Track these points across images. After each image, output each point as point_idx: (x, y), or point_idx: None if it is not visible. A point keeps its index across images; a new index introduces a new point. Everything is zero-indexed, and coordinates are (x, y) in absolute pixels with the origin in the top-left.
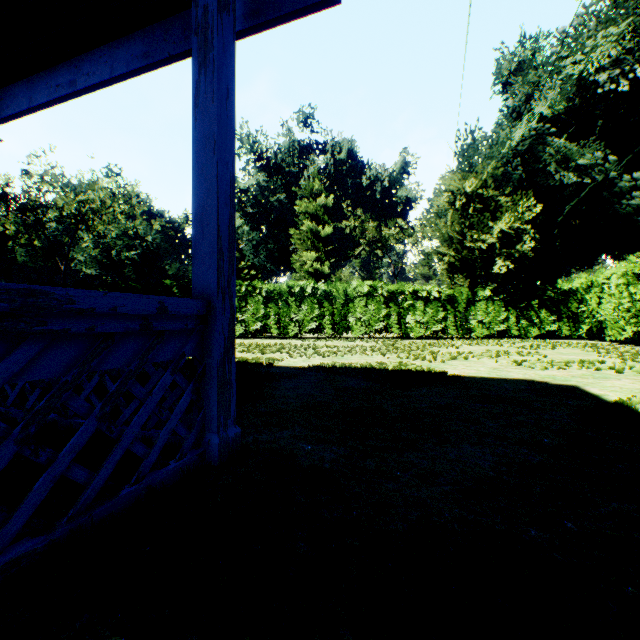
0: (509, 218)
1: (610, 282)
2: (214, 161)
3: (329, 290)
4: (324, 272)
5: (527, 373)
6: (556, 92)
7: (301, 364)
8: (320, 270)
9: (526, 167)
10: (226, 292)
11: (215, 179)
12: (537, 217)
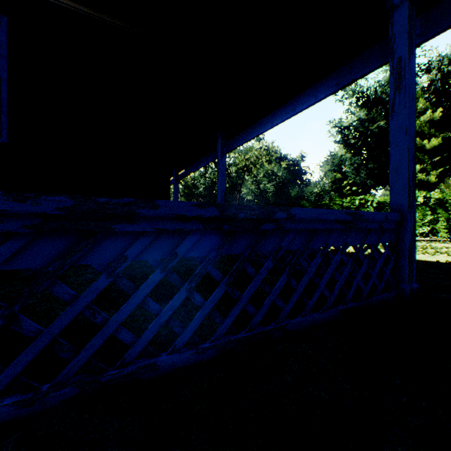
0: None
1: None
2: (405, 139)
3: (443, 198)
4: (429, 181)
5: None
6: None
7: (426, 259)
8: (424, 180)
9: None
10: (411, 208)
11: (406, 148)
12: None
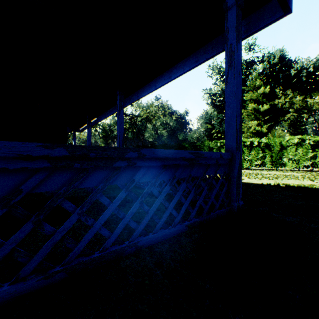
0: None
1: None
2: (234, 101)
3: (268, 142)
4: (262, 132)
5: None
6: None
7: (256, 182)
8: (260, 131)
9: None
10: (238, 149)
11: (235, 107)
12: None
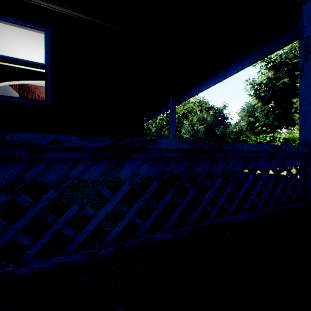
0: None
1: None
2: None
3: None
4: None
5: None
6: None
7: None
8: None
9: None
10: None
11: None
12: None
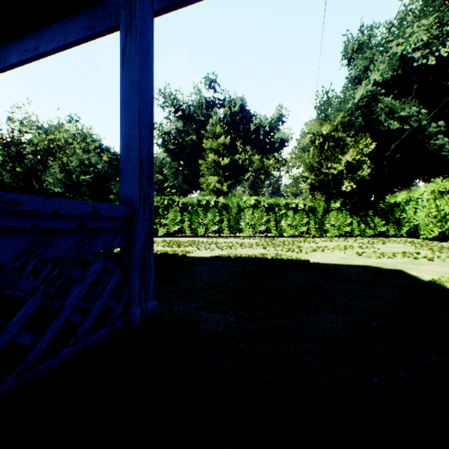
0: (353, 152)
1: (422, 197)
2: (137, 102)
3: (226, 203)
4: (223, 190)
5: (366, 261)
6: (385, 65)
7: (206, 255)
8: (220, 189)
9: (364, 117)
10: (146, 200)
11: (138, 115)
12: (372, 152)
